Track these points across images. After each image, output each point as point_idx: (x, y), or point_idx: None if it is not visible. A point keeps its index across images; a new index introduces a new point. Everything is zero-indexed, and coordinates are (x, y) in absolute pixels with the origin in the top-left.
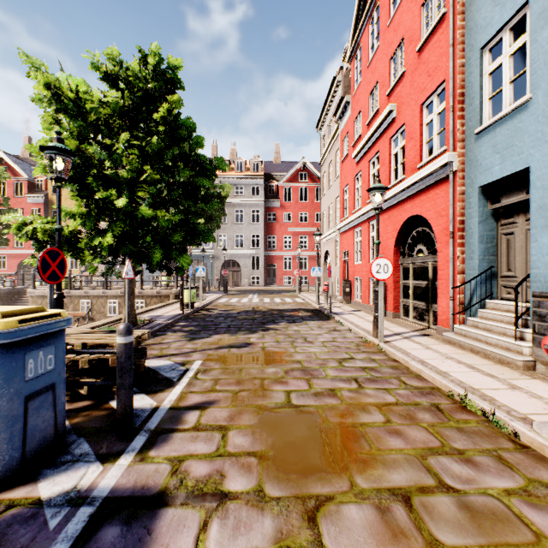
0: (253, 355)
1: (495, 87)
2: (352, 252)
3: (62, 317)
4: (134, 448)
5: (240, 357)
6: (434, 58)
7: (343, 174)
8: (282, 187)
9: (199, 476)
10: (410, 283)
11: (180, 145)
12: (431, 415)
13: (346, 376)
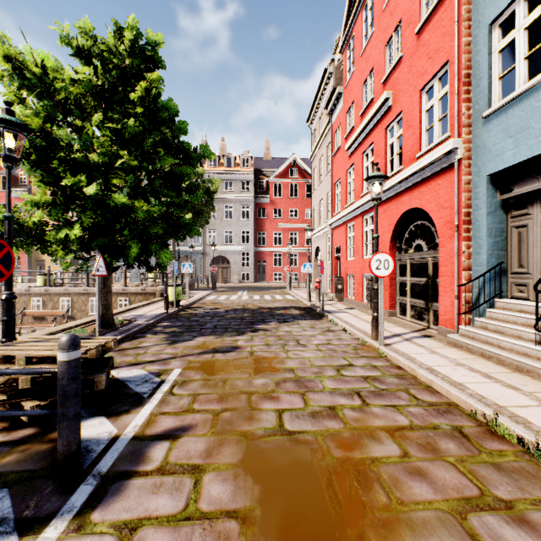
0: (239, 362)
1: (503, 68)
2: (344, 247)
3: None
4: (72, 506)
5: (225, 364)
6: (435, 39)
7: (335, 168)
8: (272, 182)
9: None
10: (407, 280)
11: (161, 130)
12: (456, 444)
13: (346, 388)
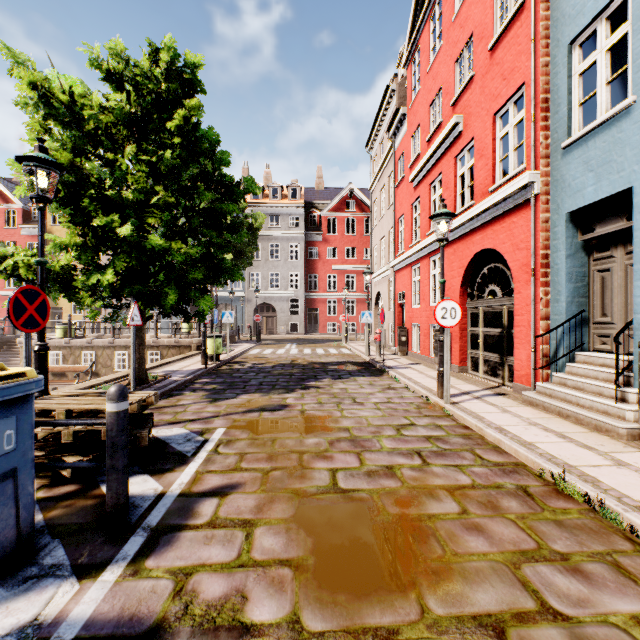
0: (289, 421)
1: (585, 92)
2: (409, 293)
3: (27, 378)
4: (125, 555)
5: (273, 423)
6: (510, 57)
7: (398, 201)
8: (325, 217)
9: (211, 599)
10: (480, 331)
11: (200, 162)
12: (518, 503)
13: (406, 448)
